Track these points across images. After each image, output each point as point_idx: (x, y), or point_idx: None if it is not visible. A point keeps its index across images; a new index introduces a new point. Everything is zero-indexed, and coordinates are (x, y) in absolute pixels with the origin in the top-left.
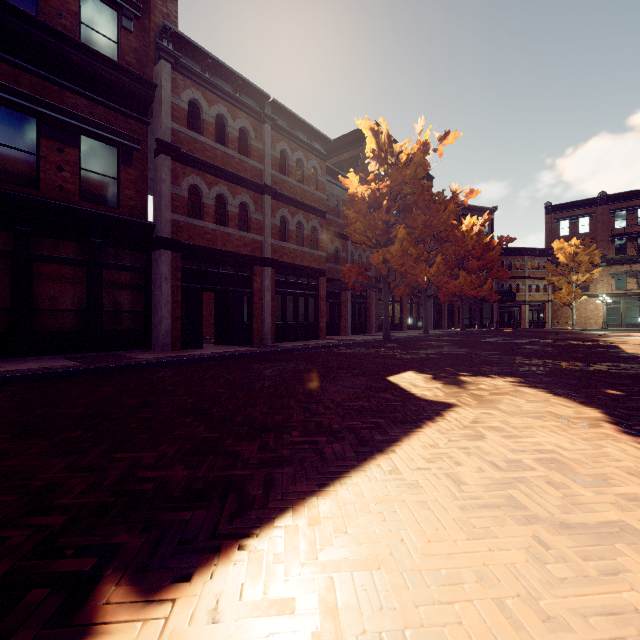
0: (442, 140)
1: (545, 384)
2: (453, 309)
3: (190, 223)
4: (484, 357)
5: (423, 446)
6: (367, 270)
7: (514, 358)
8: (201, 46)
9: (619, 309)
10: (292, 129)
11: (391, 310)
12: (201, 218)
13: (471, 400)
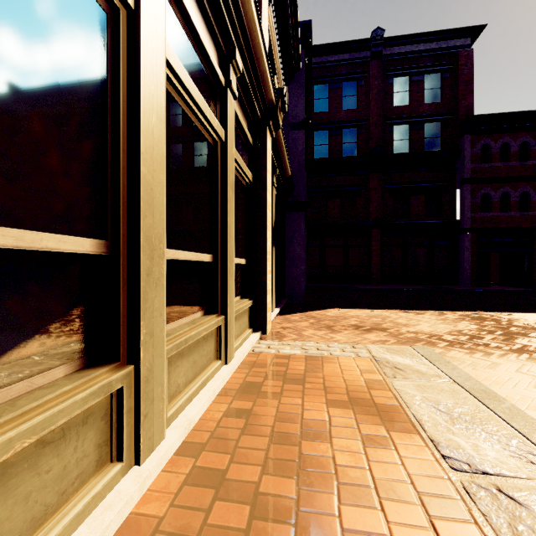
0: None
1: None
2: None
3: (482, 216)
4: None
5: None
6: None
7: None
8: (489, 113)
9: None
10: None
11: None
12: (489, 211)
13: None
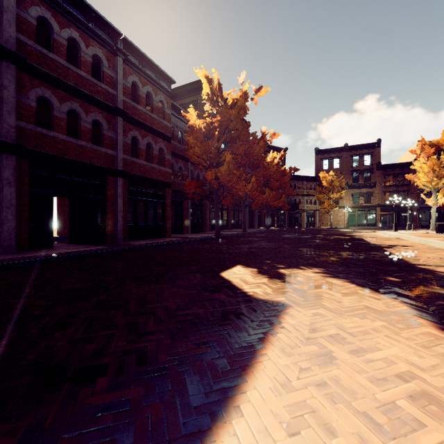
0: (257, 92)
1: (343, 274)
2: (261, 215)
3: (39, 132)
4: (289, 250)
5: (273, 388)
6: (203, 184)
7: (309, 250)
8: None
9: (355, 215)
10: (142, 66)
11: (220, 215)
12: (52, 129)
13: (297, 297)
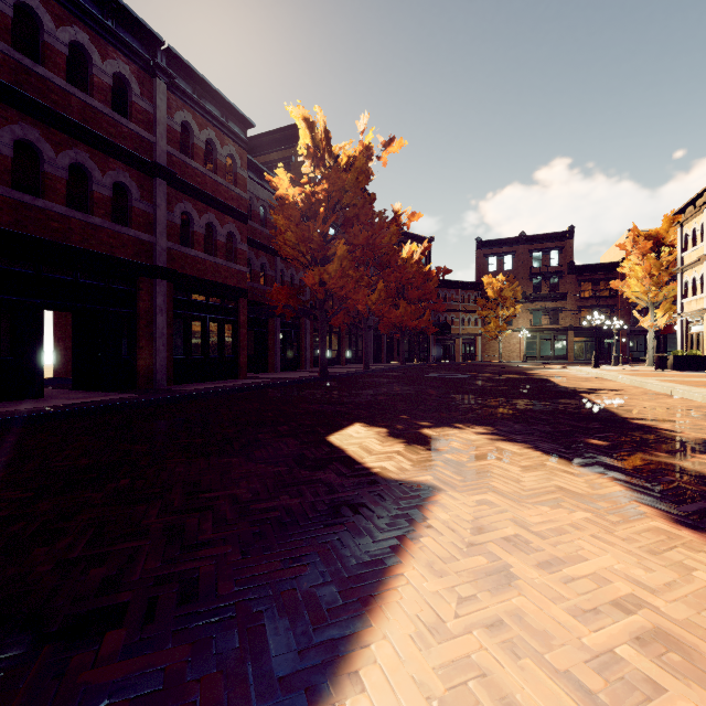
0: (386, 146)
1: (522, 435)
2: (392, 342)
3: (17, 199)
4: (437, 397)
5: (416, 636)
6: (300, 293)
7: (468, 397)
8: None
9: (536, 343)
10: (199, 97)
11: (328, 342)
12: (41, 195)
13: (452, 474)
